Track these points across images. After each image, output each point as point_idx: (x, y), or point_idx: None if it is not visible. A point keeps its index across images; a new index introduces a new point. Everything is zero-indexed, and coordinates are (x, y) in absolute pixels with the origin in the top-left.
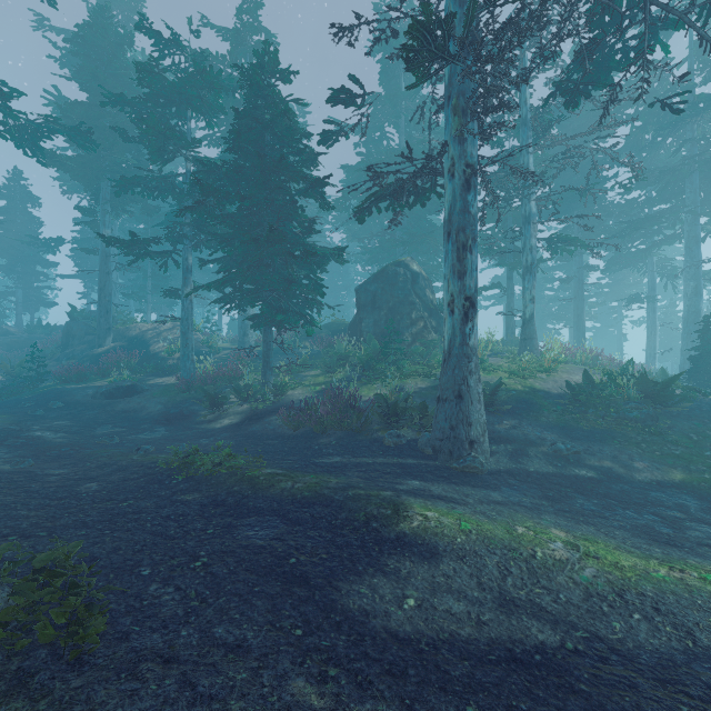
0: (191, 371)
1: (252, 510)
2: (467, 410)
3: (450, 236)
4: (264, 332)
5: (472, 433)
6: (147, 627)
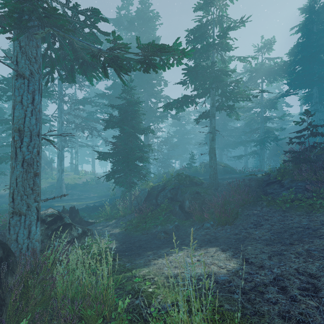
0: None
1: None
2: (62, 190)
3: (59, 158)
4: None
5: (63, 193)
6: None
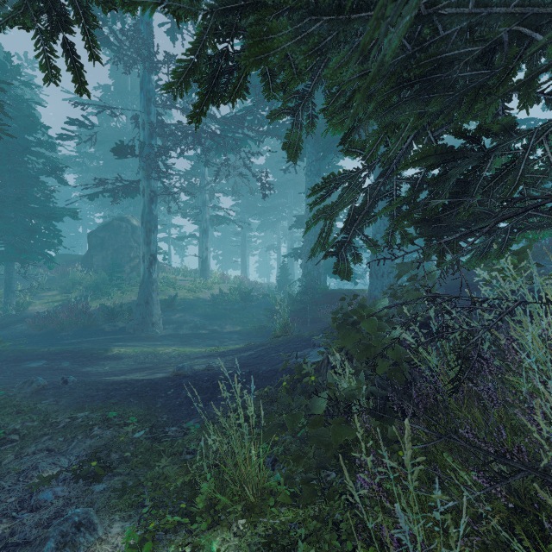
0: None
1: (26, 360)
2: (151, 309)
3: (143, 224)
4: (7, 265)
5: (154, 319)
6: (1, 380)
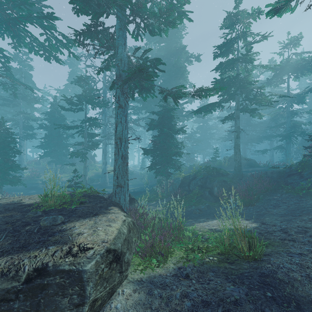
0: (23, 176)
1: None
2: (106, 178)
3: (103, 153)
4: (56, 165)
5: (107, 182)
6: None
